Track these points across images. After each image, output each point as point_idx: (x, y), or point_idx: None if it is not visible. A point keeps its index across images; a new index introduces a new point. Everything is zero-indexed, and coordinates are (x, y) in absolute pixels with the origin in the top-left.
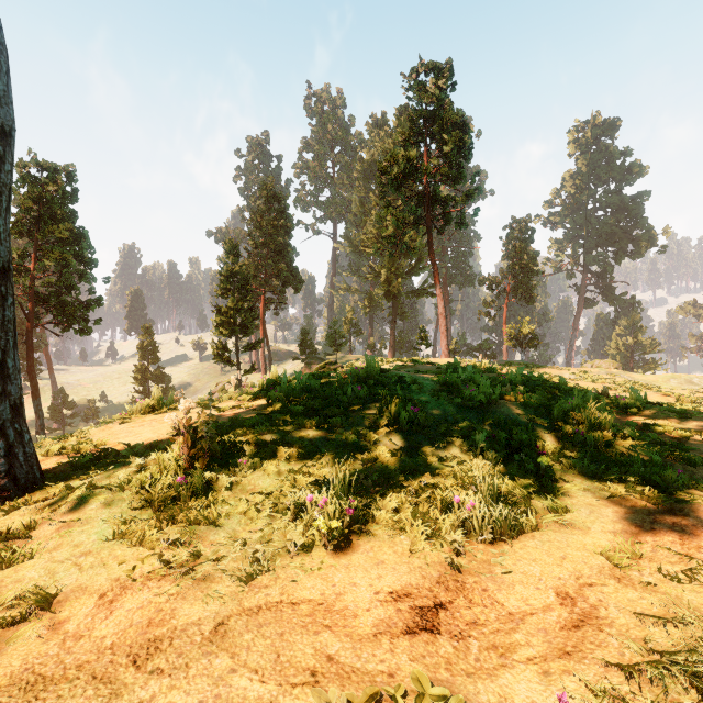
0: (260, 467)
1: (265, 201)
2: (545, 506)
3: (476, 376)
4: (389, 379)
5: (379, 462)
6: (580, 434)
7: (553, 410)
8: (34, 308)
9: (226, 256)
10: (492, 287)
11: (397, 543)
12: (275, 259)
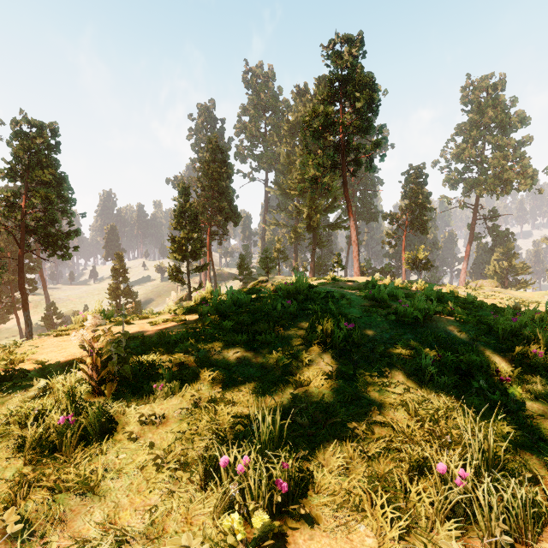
0: (179, 392)
1: (210, 153)
2: (543, 462)
3: (398, 291)
4: (318, 294)
5: (313, 386)
6: (538, 355)
7: (495, 326)
8: (25, 237)
9: (179, 196)
10: (393, 221)
11: (355, 543)
12: (218, 199)
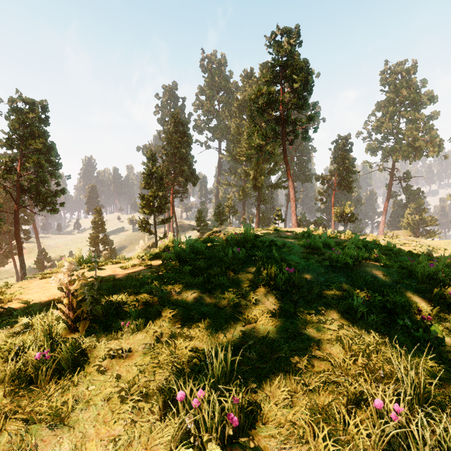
0: (144, 328)
1: (173, 125)
2: None
3: (330, 240)
4: (263, 242)
5: (259, 323)
6: None
7: (415, 271)
8: (20, 195)
9: (148, 161)
10: (324, 182)
11: None
12: (180, 164)
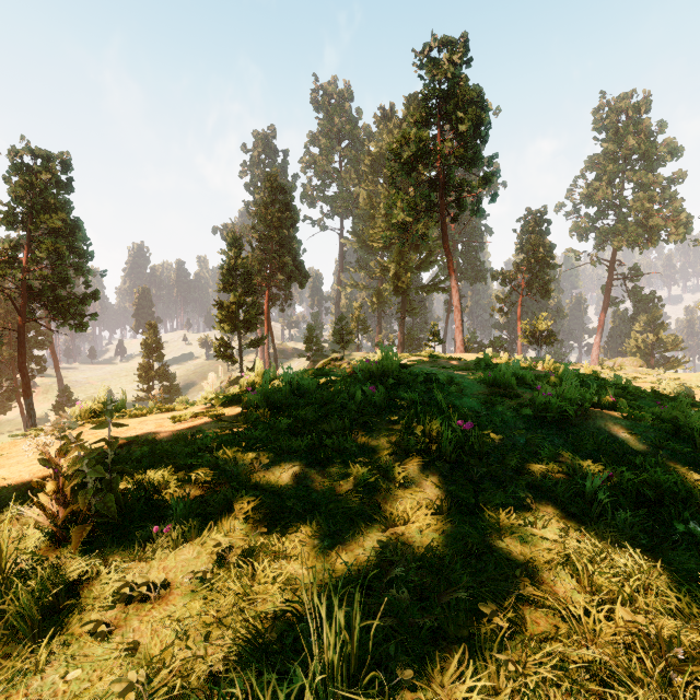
0: (197, 535)
1: (269, 193)
2: None
3: (526, 372)
4: (414, 376)
5: (413, 525)
6: None
7: (688, 426)
8: (27, 302)
9: (229, 249)
10: (506, 281)
11: None
12: (279, 253)
